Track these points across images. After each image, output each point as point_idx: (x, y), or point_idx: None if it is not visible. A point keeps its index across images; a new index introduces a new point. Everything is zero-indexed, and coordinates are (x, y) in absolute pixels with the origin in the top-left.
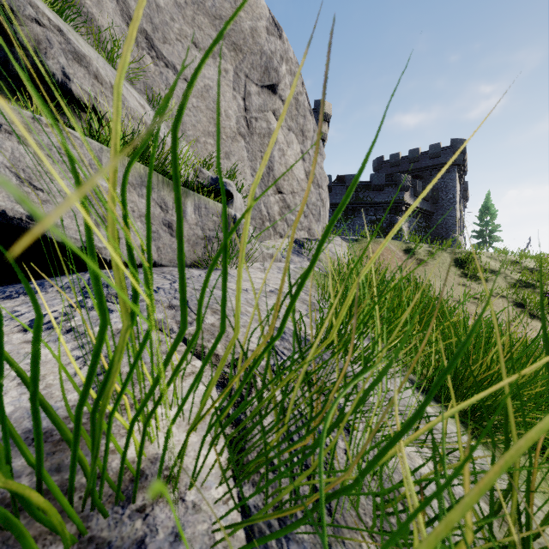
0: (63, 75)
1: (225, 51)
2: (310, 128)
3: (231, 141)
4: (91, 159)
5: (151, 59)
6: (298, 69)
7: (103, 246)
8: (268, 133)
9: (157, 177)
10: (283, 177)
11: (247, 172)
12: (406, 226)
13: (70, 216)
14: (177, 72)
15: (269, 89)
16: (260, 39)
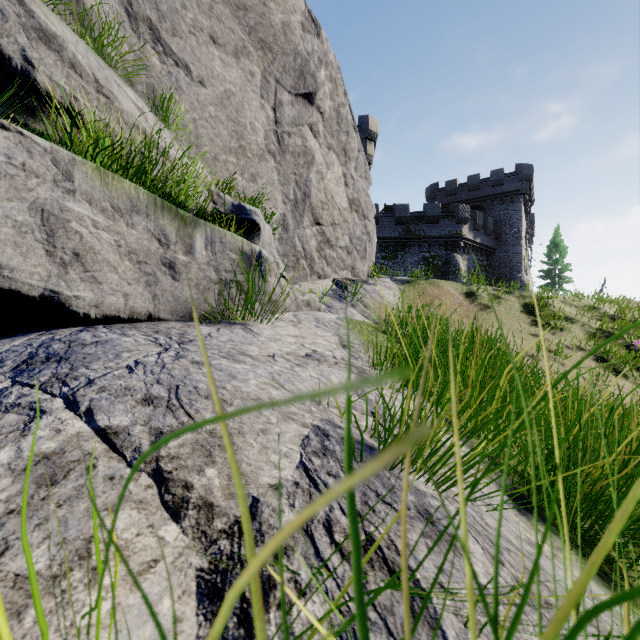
0: (23, 60)
1: (250, 49)
2: (355, 147)
3: (258, 160)
4: (57, 173)
5: (157, 55)
6: (339, 75)
7: (73, 295)
8: (304, 152)
9: (154, 201)
10: (322, 206)
11: (278, 199)
12: (464, 265)
13: (23, 253)
14: (190, 73)
15: (305, 98)
16: (294, 37)
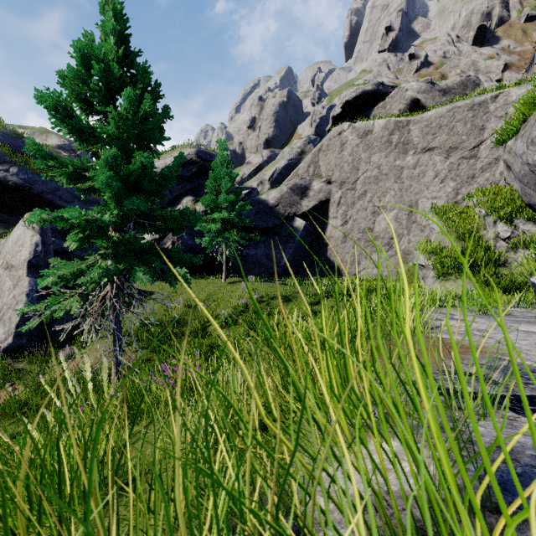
0: None
1: None
2: None
3: None
4: None
5: None
6: None
7: None
8: None
9: None
10: None
11: None
12: None
13: None
14: None
15: None
16: None
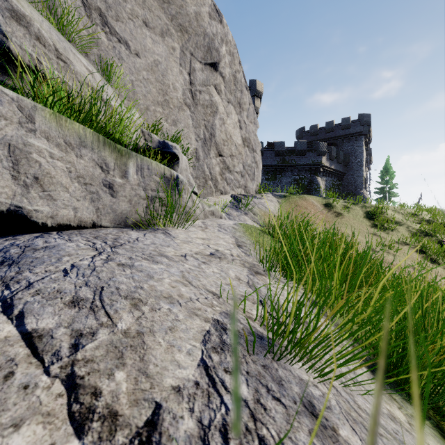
0: None
1: (172, 31)
2: (246, 101)
3: (178, 110)
4: (21, 116)
5: (105, 34)
6: (236, 50)
7: (33, 209)
8: (211, 104)
9: (98, 138)
10: (223, 143)
11: (192, 138)
12: (323, 184)
13: None
14: (129, 47)
15: (211, 67)
16: (203, 23)
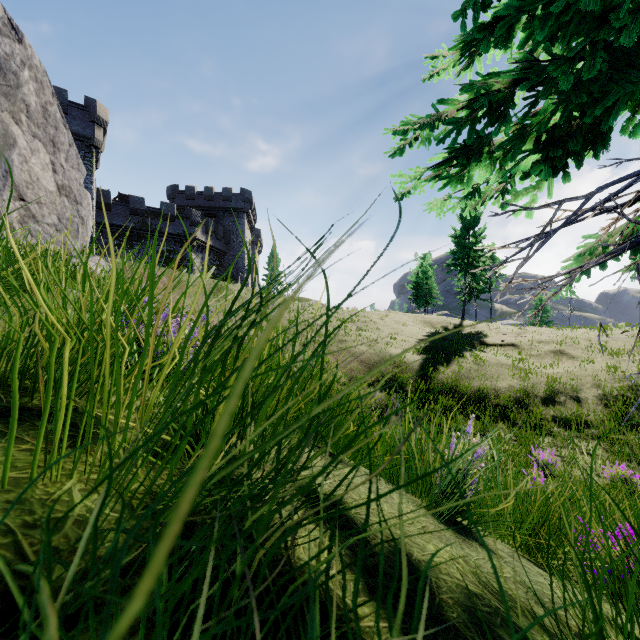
0: None
1: None
2: (65, 141)
3: None
4: None
5: None
6: (46, 78)
7: None
8: (4, 134)
9: None
10: (26, 185)
11: None
12: (198, 262)
13: None
14: None
15: (5, 89)
16: None
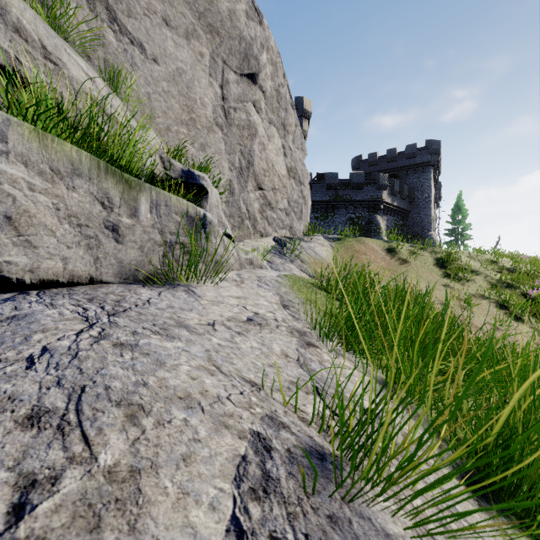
0: None
1: (200, 32)
2: (292, 122)
3: (207, 131)
4: None
5: (113, 33)
6: (279, 59)
7: (4, 260)
8: (248, 125)
9: (97, 164)
10: (264, 173)
11: (225, 166)
12: (384, 224)
13: None
14: (144, 51)
15: (249, 78)
16: (239, 23)
